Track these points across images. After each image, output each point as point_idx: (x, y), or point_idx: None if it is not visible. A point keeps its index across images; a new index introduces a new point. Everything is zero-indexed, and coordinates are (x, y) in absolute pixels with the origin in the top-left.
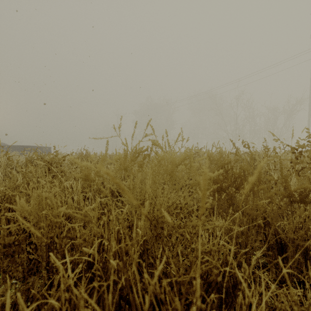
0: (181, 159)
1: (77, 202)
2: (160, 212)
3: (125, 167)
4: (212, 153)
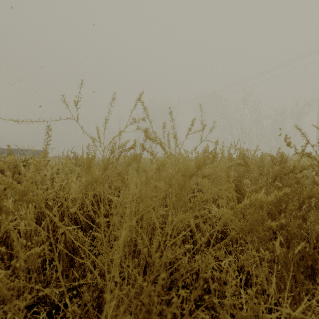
0: (196, 164)
1: (24, 235)
2: (157, 285)
3: (90, 182)
4: (231, 155)
